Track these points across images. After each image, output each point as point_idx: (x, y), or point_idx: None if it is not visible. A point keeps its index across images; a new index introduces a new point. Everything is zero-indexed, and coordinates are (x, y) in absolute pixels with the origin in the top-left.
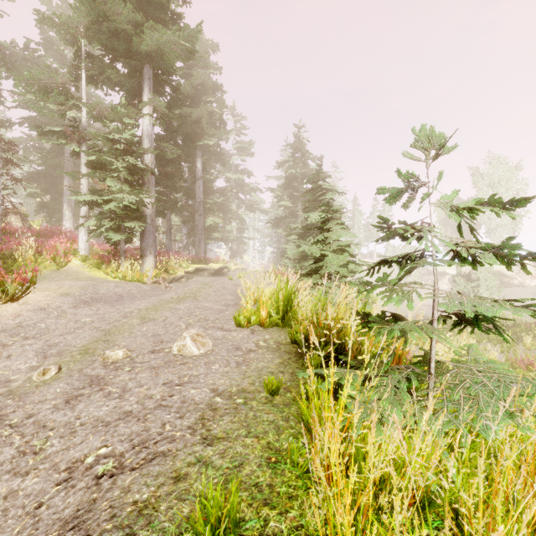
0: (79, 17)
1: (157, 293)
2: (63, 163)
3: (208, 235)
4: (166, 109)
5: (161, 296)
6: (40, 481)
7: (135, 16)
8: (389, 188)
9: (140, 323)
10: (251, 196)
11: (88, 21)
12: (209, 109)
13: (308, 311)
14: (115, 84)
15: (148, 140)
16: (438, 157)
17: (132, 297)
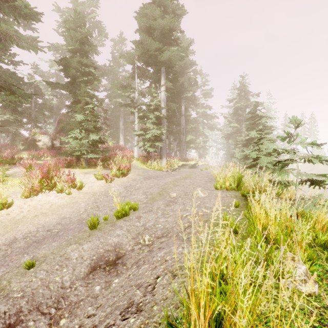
0: (136, 52)
1: (170, 175)
2: (120, 114)
3: (187, 146)
4: (171, 86)
5: (174, 177)
6: (172, 219)
7: (159, 45)
8: (281, 136)
9: (173, 186)
10: (211, 121)
11: (139, 53)
12: (189, 76)
13: (250, 181)
14: (149, 78)
15: (163, 102)
16: (298, 126)
17: (161, 177)
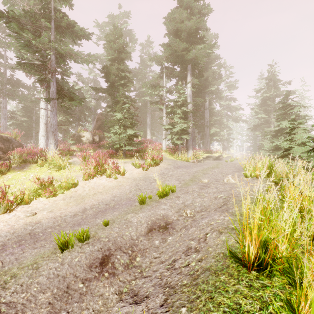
0: (164, 54)
1: (197, 166)
2: (147, 111)
3: (211, 138)
4: (197, 82)
5: (202, 167)
6: (208, 199)
7: (185, 46)
8: None
9: (203, 174)
10: (236, 113)
11: (167, 55)
12: (213, 71)
13: (282, 168)
14: (176, 76)
15: (189, 98)
16: None
17: (189, 167)
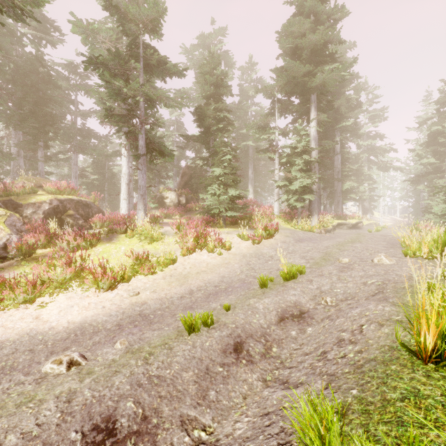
0: (277, 83)
1: (327, 238)
2: (249, 160)
3: (344, 197)
4: (326, 118)
5: (335, 240)
6: (353, 285)
7: (308, 68)
8: None
9: (340, 251)
10: (383, 156)
11: (282, 83)
12: (347, 97)
13: None
14: (293, 111)
15: (314, 141)
16: None
17: (316, 240)
